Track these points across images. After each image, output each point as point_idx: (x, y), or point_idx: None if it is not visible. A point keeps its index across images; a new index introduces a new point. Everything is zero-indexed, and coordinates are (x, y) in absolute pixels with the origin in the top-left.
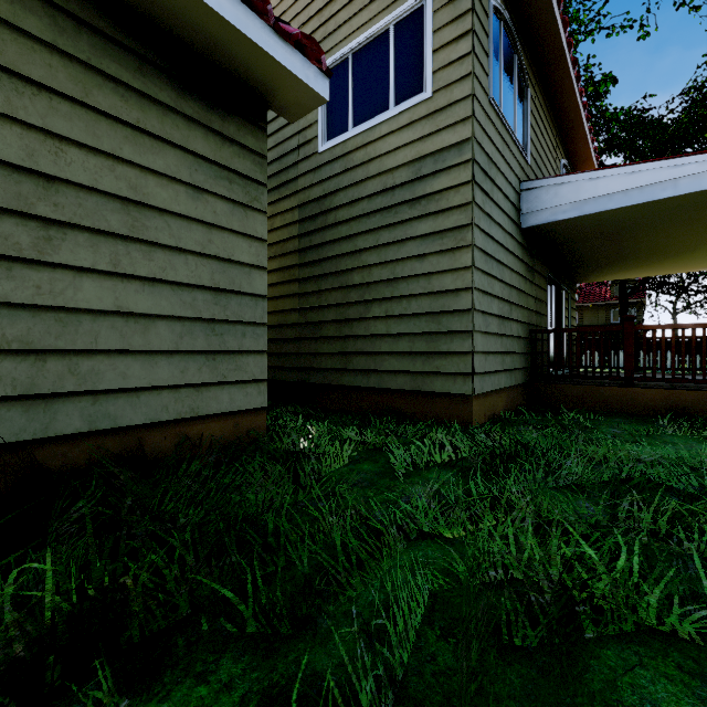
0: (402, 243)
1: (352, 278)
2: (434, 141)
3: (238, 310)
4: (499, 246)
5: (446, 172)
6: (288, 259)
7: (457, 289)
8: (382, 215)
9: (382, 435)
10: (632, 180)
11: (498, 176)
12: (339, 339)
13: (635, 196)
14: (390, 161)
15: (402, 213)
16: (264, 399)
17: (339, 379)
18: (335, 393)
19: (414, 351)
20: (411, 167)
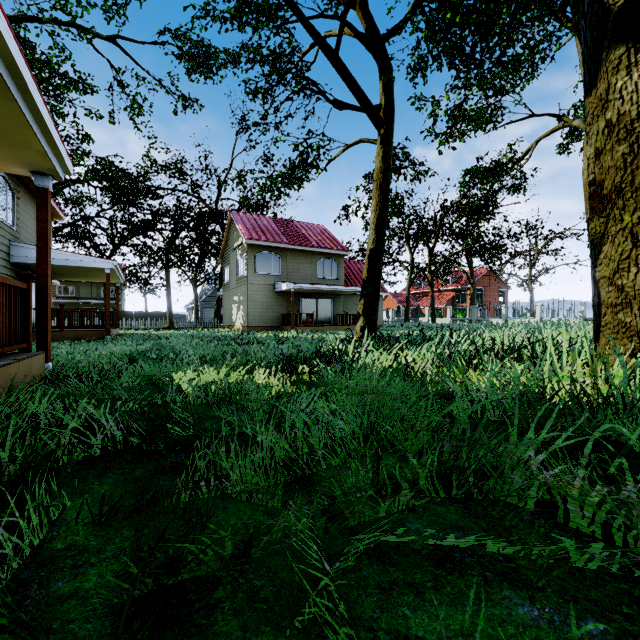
0: None
1: None
2: None
3: None
4: None
5: None
6: None
7: None
8: None
9: None
10: (61, 256)
11: None
12: None
13: (62, 262)
14: None
15: None
16: None
17: None
18: None
19: None
20: None
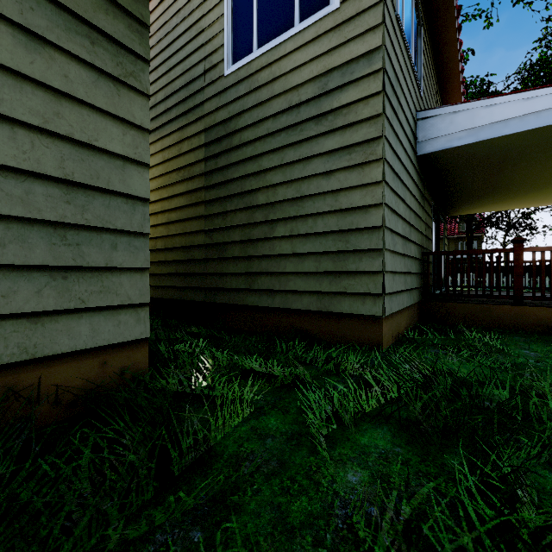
0: (308, 161)
1: (257, 199)
2: (342, 54)
3: (104, 214)
4: (403, 168)
5: (355, 85)
6: (195, 182)
7: (367, 206)
8: (287, 134)
9: (290, 366)
10: (528, 106)
11: (402, 97)
12: (244, 259)
13: (531, 121)
14: (295, 78)
15: (308, 130)
16: (145, 328)
17: (244, 299)
18: (240, 313)
19: (320, 271)
20: (317, 82)
